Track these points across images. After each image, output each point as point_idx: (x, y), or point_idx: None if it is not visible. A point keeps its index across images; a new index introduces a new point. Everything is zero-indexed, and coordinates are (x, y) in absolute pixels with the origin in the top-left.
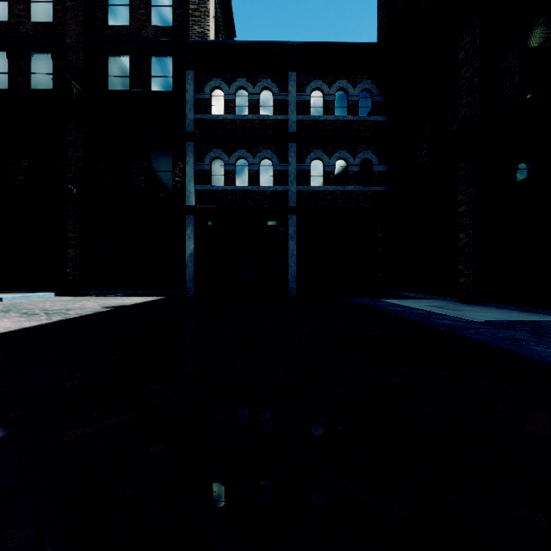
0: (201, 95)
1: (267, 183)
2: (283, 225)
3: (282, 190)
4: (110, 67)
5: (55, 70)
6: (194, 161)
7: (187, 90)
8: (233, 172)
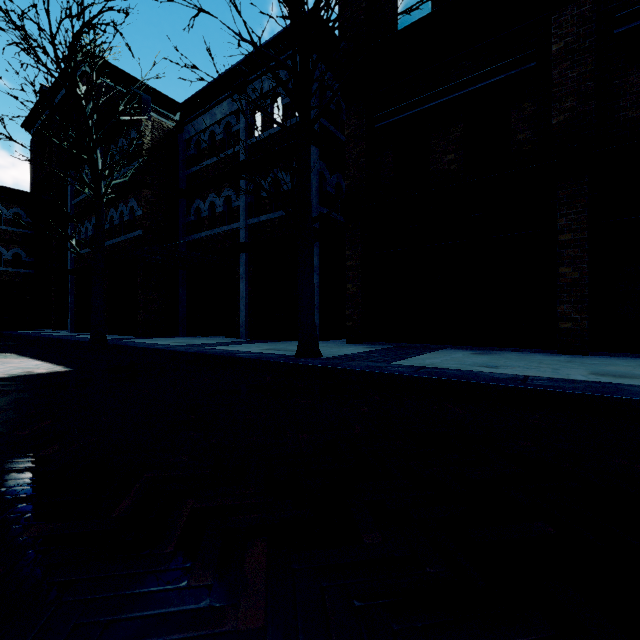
0: None
1: None
2: None
3: None
4: None
5: None
6: None
7: None
8: None
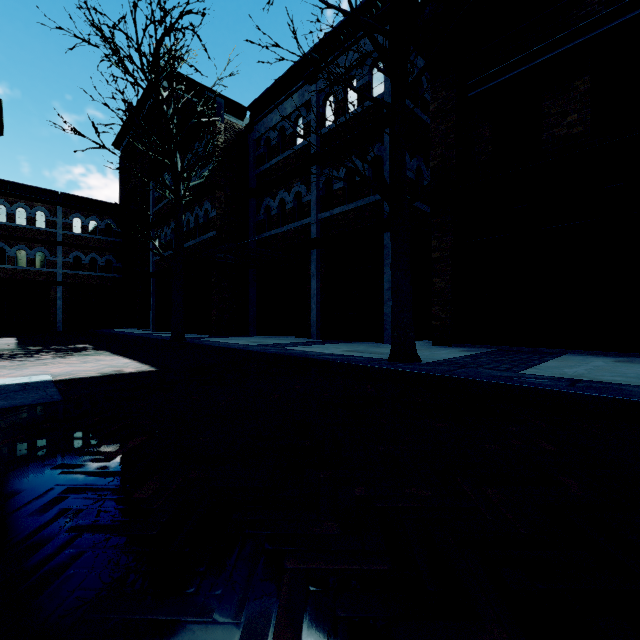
0: None
1: (41, 266)
2: (54, 291)
3: (53, 271)
4: None
5: None
6: None
7: None
8: (15, 258)
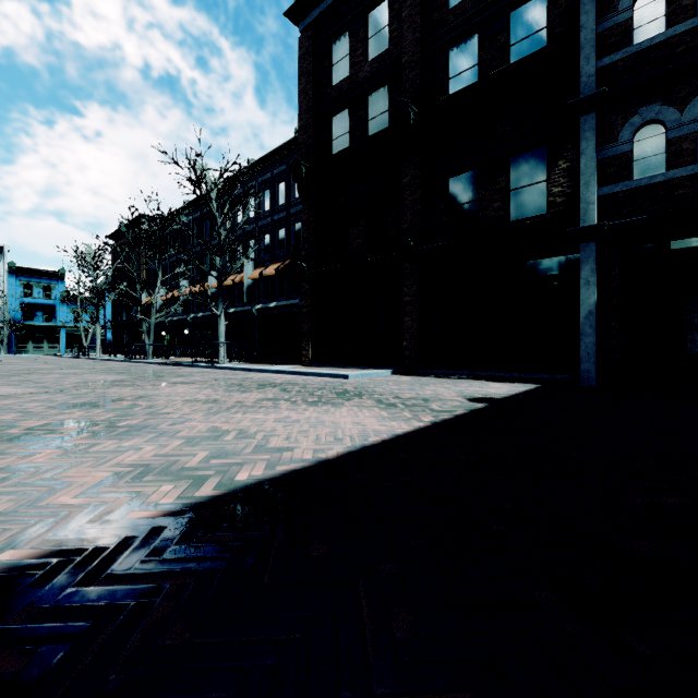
0: (609, 20)
1: None
2: None
3: None
4: (451, 66)
5: (390, 104)
6: (595, 146)
7: (581, 26)
8: (693, 137)
